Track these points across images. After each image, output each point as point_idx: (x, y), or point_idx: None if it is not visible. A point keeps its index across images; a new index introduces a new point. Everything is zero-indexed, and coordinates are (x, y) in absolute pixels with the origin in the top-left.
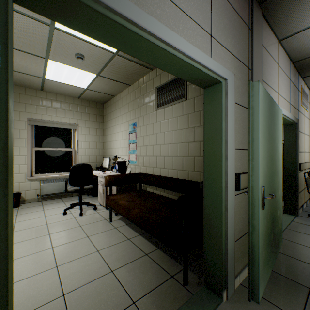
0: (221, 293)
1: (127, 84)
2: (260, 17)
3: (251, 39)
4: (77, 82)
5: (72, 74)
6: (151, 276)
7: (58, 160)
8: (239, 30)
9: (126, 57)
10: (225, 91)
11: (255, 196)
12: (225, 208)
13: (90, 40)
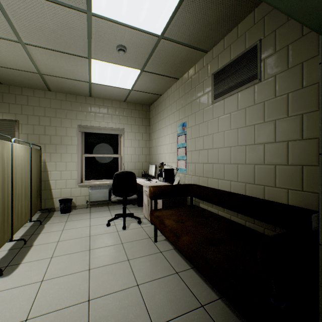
0: None
1: (175, 77)
2: None
3: None
4: (122, 83)
5: (116, 73)
6: None
7: (106, 167)
8: None
9: (173, 40)
10: None
11: None
12: None
13: (130, 23)
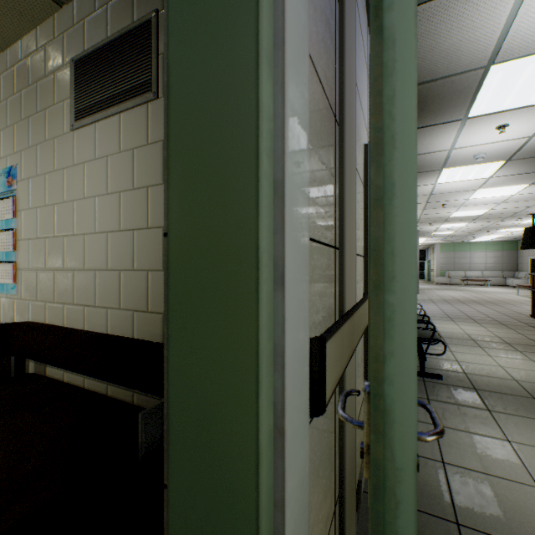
0: None
1: None
2: None
3: None
4: None
5: None
6: None
7: None
8: None
9: None
10: None
11: (401, 457)
12: None
13: None
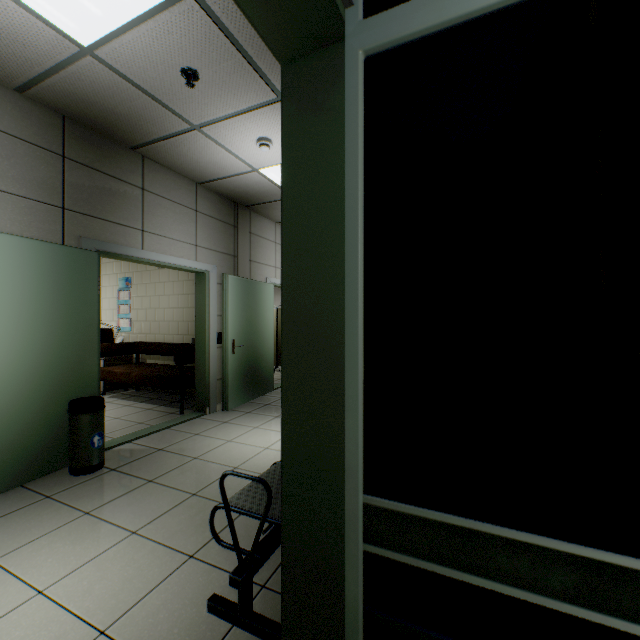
0: (205, 409)
1: None
2: (247, 215)
3: (237, 234)
4: None
5: None
6: (154, 415)
7: None
8: (224, 232)
9: None
10: (209, 278)
11: (227, 345)
12: (209, 354)
13: None
